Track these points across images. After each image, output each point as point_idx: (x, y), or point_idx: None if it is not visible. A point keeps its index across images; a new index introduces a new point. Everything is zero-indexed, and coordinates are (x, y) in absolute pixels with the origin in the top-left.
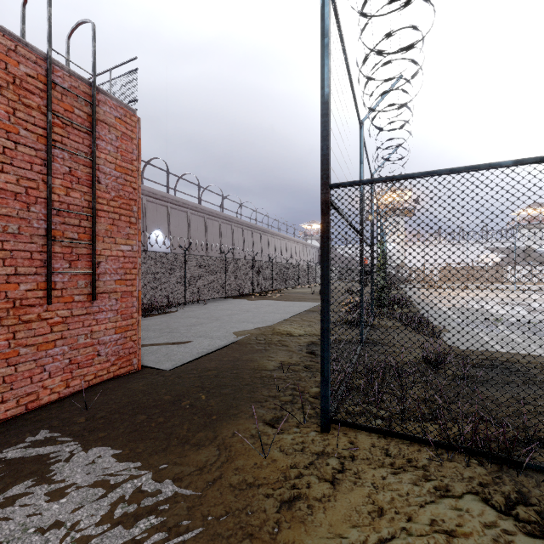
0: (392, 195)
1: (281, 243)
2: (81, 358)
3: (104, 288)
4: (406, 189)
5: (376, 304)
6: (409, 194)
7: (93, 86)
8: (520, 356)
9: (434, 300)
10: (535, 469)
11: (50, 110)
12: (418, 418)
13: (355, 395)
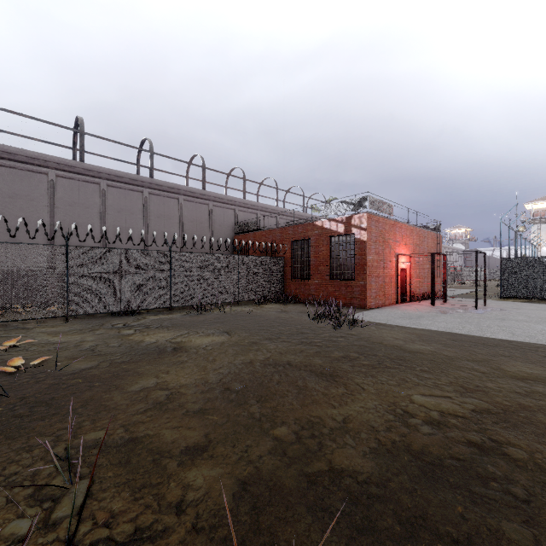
0: None
1: None
2: (437, 290)
3: (438, 276)
4: None
5: None
6: None
7: (439, 234)
8: None
9: None
10: (537, 299)
11: (437, 243)
12: (518, 294)
13: (506, 298)
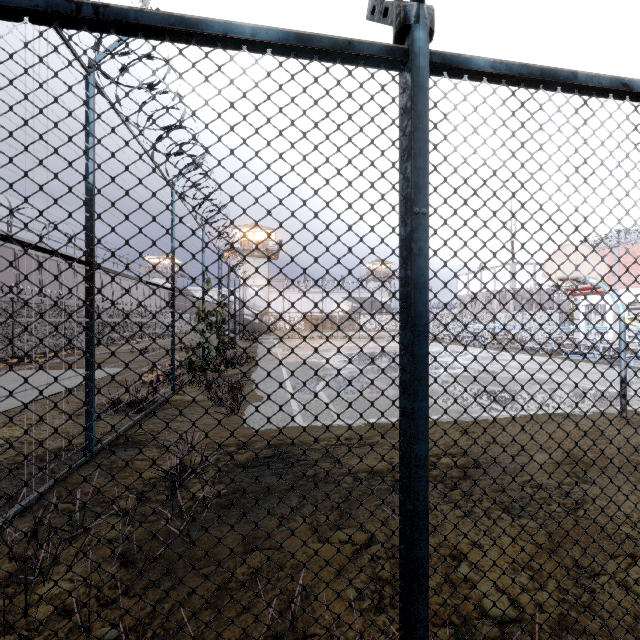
0: (256, 233)
1: (103, 279)
2: None
3: None
4: (270, 228)
5: (190, 368)
6: (273, 234)
7: None
8: (314, 431)
9: (281, 354)
10: None
11: None
12: None
13: None
